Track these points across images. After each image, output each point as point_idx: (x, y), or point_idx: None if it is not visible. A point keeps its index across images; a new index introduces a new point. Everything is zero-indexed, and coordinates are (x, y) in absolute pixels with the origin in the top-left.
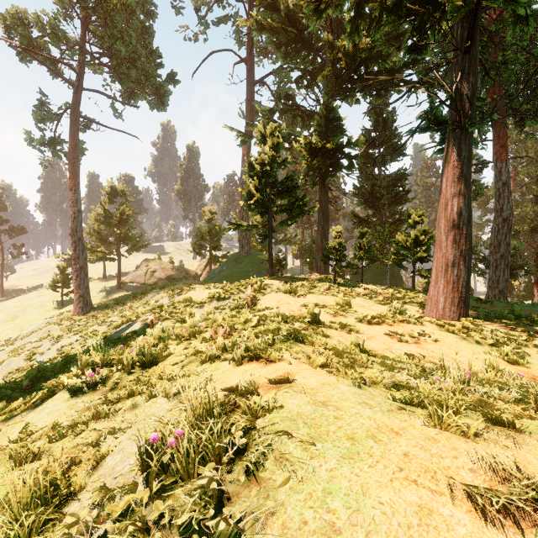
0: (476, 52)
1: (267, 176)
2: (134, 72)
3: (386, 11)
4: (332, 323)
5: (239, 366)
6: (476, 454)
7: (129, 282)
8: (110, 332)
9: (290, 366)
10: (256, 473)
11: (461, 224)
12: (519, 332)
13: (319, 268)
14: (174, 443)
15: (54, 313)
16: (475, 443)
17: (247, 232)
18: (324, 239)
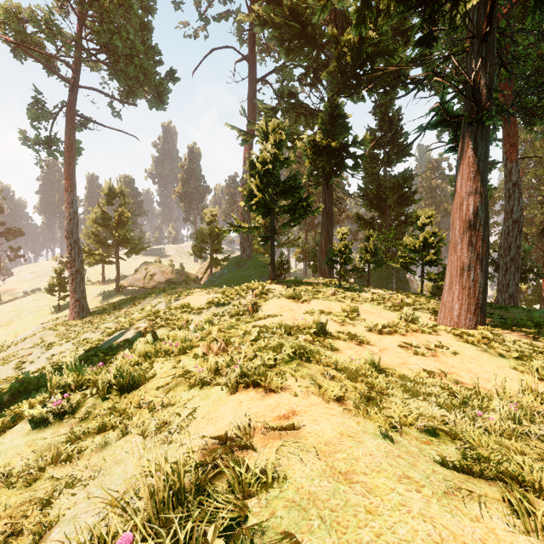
0: (493, 40)
1: (269, 175)
2: (132, 69)
3: (394, 1)
4: (340, 333)
5: (233, 395)
6: None
7: (128, 285)
8: (103, 340)
9: (295, 398)
10: None
11: (478, 225)
12: (543, 342)
13: (323, 272)
14: None
15: (50, 318)
16: None
17: (249, 234)
18: (329, 242)
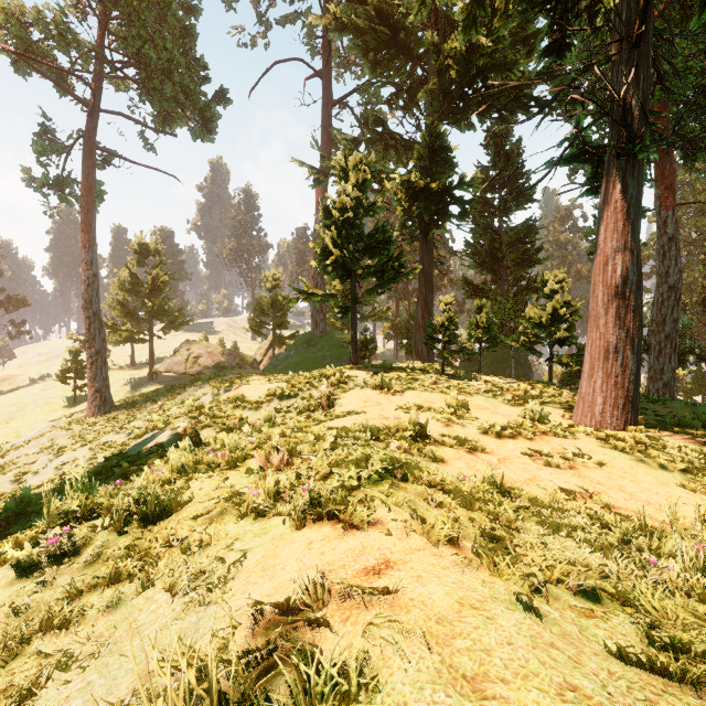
0: (648, 45)
1: (350, 226)
2: (170, 87)
3: None
4: (444, 436)
5: (299, 530)
6: None
7: (165, 371)
8: (129, 444)
9: (389, 539)
10: None
11: (628, 292)
12: None
13: (419, 353)
14: None
15: (62, 414)
16: None
17: (323, 304)
18: (427, 314)
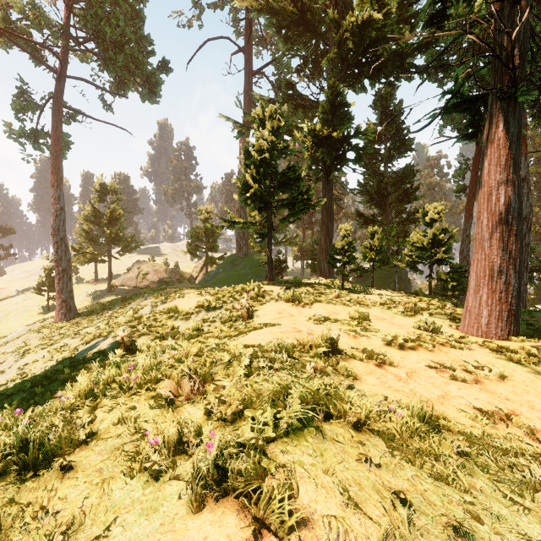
0: (527, 2)
1: (266, 165)
2: (121, 57)
3: None
4: (353, 348)
5: (197, 514)
6: None
7: (120, 285)
8: (79, 348)
9: None
10: None
11: (511, 218)
12: None
13: (322, 271)
14: None
15: (37, 319)
16: None
17: (245, 232)
18: (329, 240)
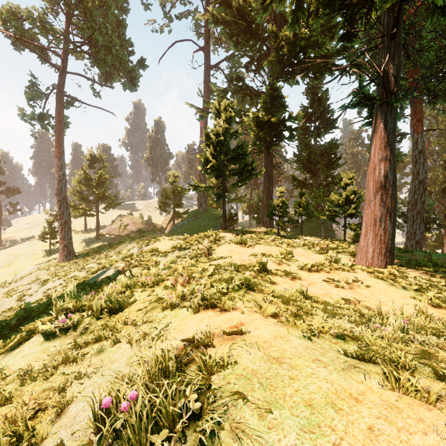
0: (400, 38)
1: (221, 145)
2: (110, 58)
3: (322, 5)
4: (277, 270)
5: (196, 314)
6: (444, 427)
7: (106, 234)
8: (88, 277)
9: (243, 315)
10: (211, 444)
11: (388, 186)
12: (438, 278)
13: (264, 222)
14: (127, 407)
15: (43, 260)
16: (438, 411)
17: (204, 192)
18: (269, 198)
